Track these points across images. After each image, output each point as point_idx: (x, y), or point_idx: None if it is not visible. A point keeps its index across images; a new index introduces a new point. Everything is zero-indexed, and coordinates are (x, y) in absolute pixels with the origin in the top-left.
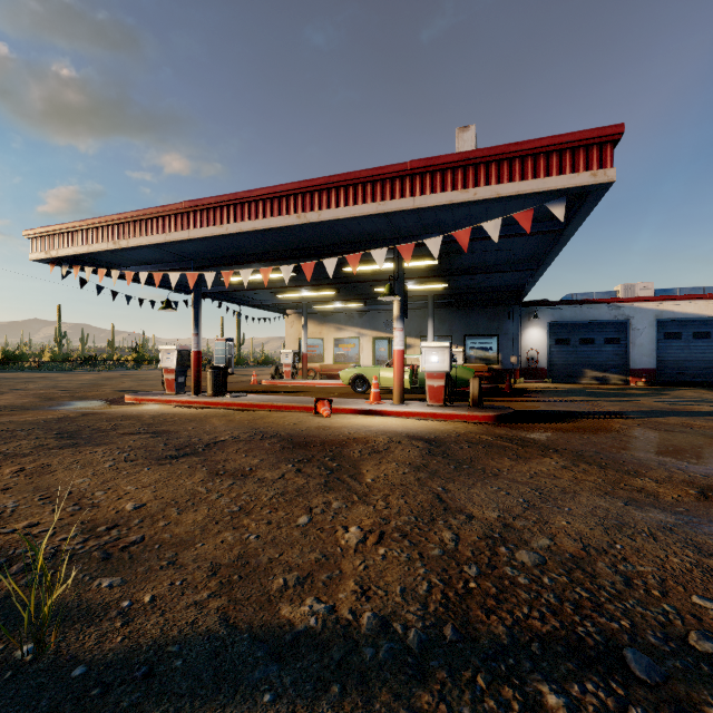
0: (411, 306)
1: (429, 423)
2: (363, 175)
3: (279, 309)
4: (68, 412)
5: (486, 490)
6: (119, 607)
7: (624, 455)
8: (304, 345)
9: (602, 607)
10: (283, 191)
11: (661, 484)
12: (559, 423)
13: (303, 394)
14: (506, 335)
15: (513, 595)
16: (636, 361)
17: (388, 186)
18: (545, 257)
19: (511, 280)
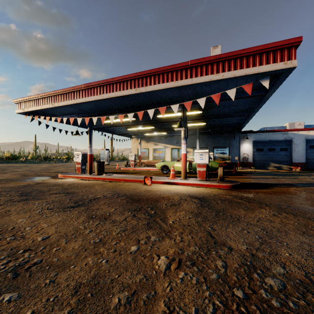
0: (188, 134)
1: (199, 189)
2: (167, 68)
3: (128, 135)
4: (30, 182)
5: (235, 230)
6: None
7: (303, 207)
8: (140, 152)
9: None
10: (128, 77)
11: None
12: (263, 189)
13: (139, 174)
14: (233, 147)
15: None
16: (295, 159)
17: (179, 73)
18: (254, 109)
19: (236, 120)
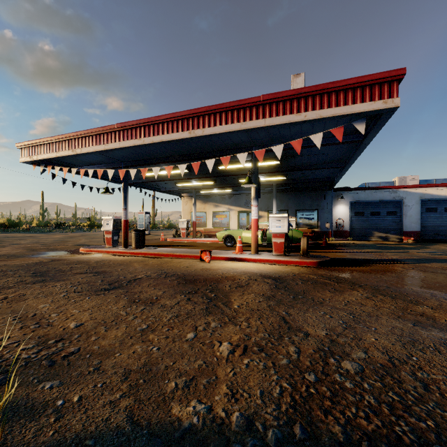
0: (262, 191)
1: (274, 267)
2: (232, 105)
3: (178, 193)
4: (43, 259)
5: (316, 314)
6: (55, 405)
7: (406, 289)
8: (194, 216)
9: (410, 409)
10: (180, 116)
11: (435, 310)
12: (360, 267)
13: (193, 247)
14: (323, 210)
15: (342, 398)
16: (407, 226)
17: (248, 112)
18: (349, 159)
19: (327, 174)
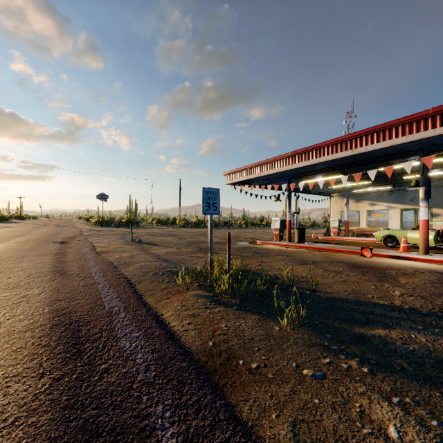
0: (437, 185)
1: None
2: (396, 122)
3: (327, 193)
4: (244, 246)
5: None
6: (323, 291)
7: None
8: (346, 216)
9: None
10: (343, 139)
11: None
12: None
13: (348, 245)
14: None
15: None
16: None
17: (414, 125)
18: None
19: None
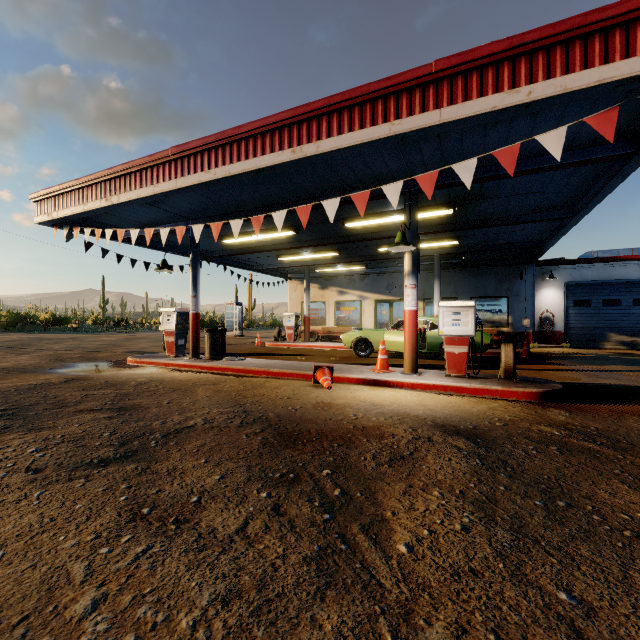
0: None
1: (453, 401)
2: (372, 89)
3: (282, 273)
4: (55, 377)
5: None
6: None
7: None
8: (306, 308)
9: None
10: (275, 122)
11: None
12: (630, 405)
13: (304, 358)
14: (517, 297)
15: None
16: None
17: (404, 100)
18: (589, 199)
19: (531, 234)
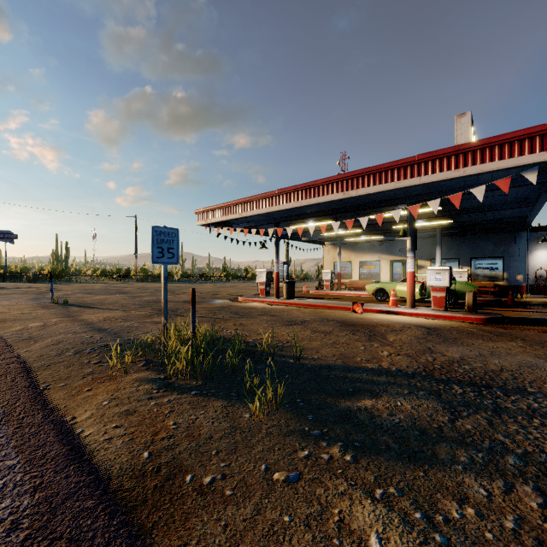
0: (422, 236)
1: (432, 321)
2: (385, 166)
3: (319, 242)
4: (221, 304)
5: (458, 349)
6: (309, 358)
7: None
8: (339, 267)
9: (493, 380)
10: (334, 179)
11: None
12: (543, 327)
13: (340, 300)
14: (512, 257)
15: (454, 373)
16: None
17: (402, 171)
18: (538, 198)
19: (513, 213)
